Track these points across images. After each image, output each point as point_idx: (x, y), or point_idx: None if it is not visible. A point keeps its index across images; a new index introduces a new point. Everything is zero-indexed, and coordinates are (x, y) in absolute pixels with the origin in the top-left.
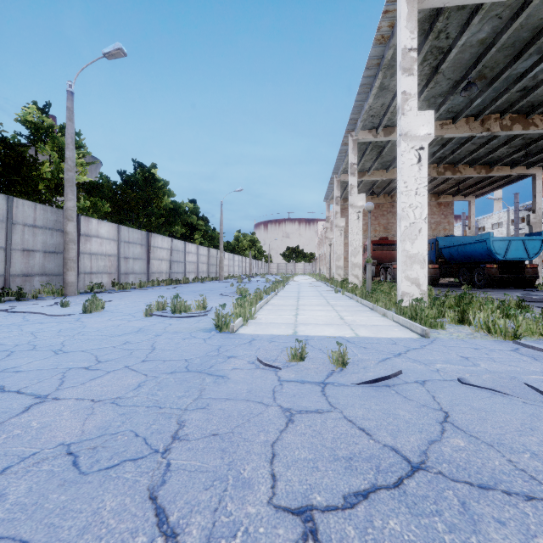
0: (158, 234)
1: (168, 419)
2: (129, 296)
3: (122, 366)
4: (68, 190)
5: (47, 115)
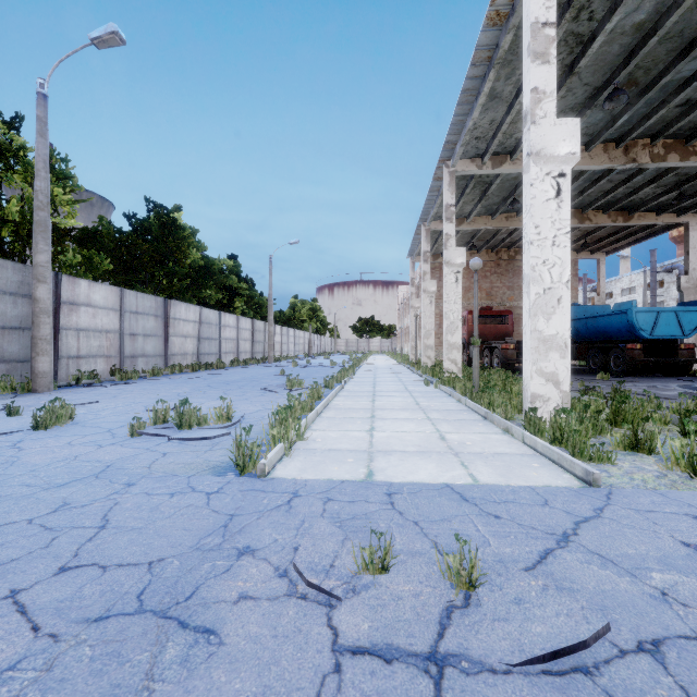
0: (180, 301)
1: None
2: (129, 392)
3: (2, 595)
4: (38, 237)
5: (18, 132)
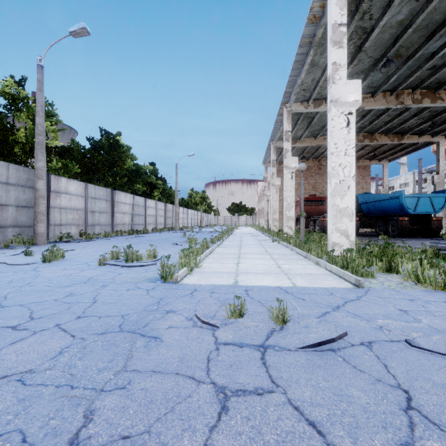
0: (121, 191)
1: (74, 408)
2: (92, 245)
3: (53, 325)
4: (38, 152)
5: (24, 88)
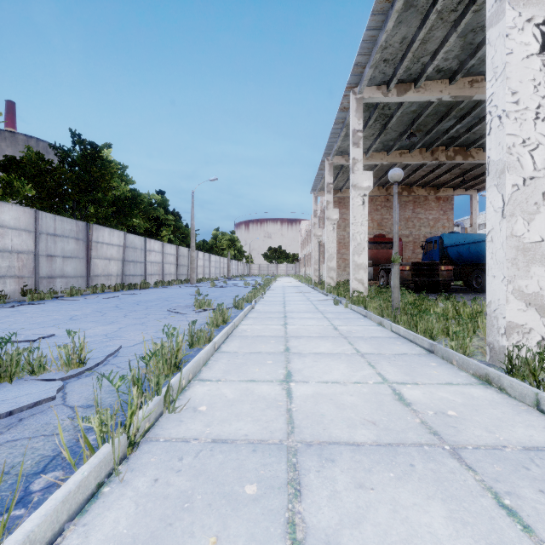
0: (103, 226)
1: None
2: (19, 315)
3: None
4: None
5: None
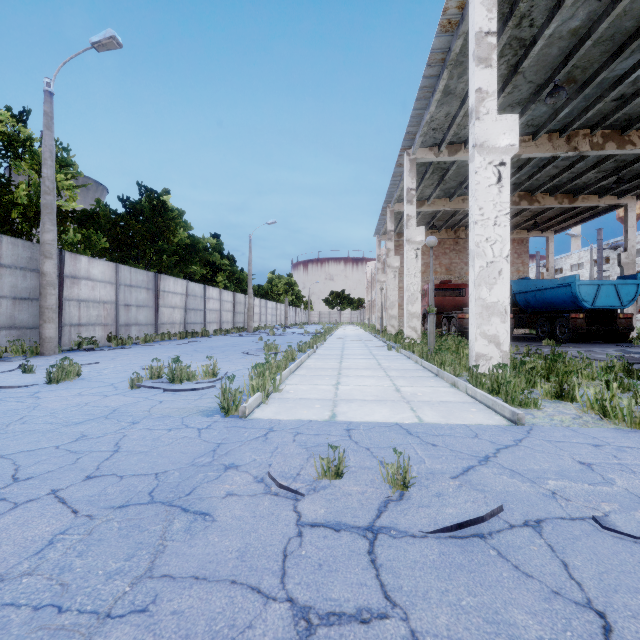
0: (169, 276)
1: None
2: (125, 355)
3: (46, 492)
4: (45, 218)
5: (26, 125)
